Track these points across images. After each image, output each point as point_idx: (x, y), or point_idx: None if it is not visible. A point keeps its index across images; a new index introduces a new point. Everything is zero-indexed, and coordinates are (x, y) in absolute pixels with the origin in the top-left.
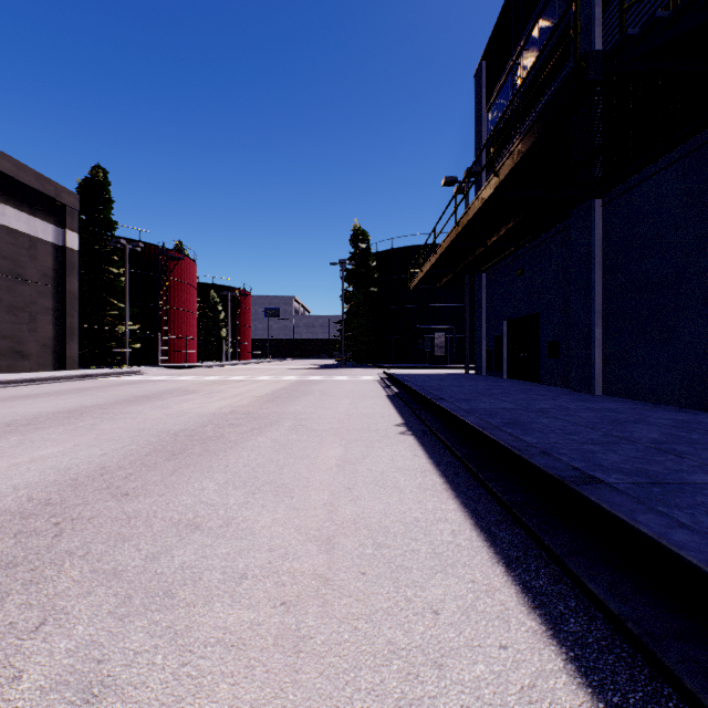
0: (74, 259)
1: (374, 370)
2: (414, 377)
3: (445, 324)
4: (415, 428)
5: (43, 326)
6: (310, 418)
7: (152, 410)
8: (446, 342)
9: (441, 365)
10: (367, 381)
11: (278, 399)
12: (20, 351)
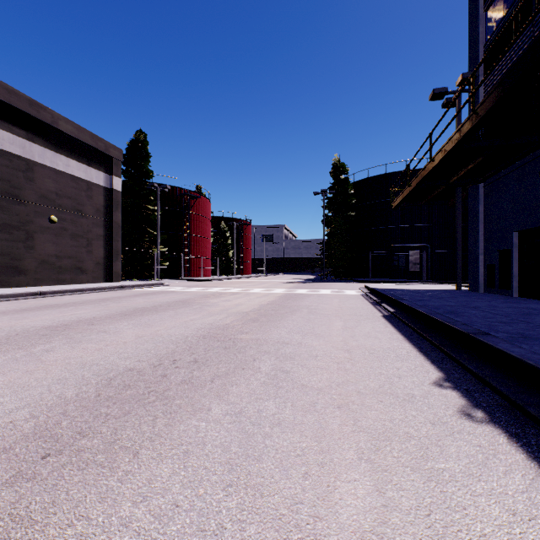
0: (119, 198)
1: (353, 284)
2: (403, 294)
3: (419, 242)
4: (480, 398)
5: (97, 249)
6: (296, 355)
7: (129, 329)
8: (420, 259)
9: (418, 280)
10: (352, 295)
11: (262, 318)
12: (80, 267)
